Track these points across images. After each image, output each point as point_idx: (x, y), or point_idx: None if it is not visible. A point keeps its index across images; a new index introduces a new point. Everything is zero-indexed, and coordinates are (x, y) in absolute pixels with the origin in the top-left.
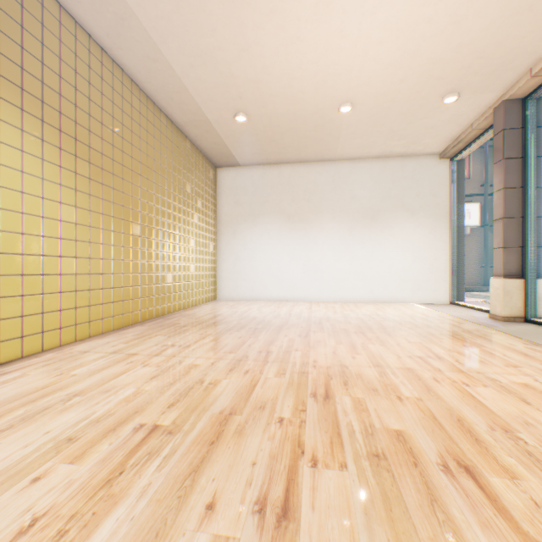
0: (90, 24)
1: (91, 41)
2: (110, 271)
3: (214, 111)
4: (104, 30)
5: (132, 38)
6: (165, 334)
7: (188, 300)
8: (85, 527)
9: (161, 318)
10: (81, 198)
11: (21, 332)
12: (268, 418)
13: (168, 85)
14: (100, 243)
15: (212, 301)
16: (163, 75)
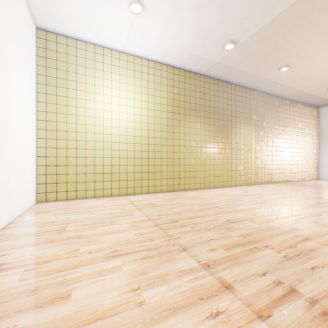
0: (263, 90)
1: (262, 94)
2: (268, 164)
3: (314, 91)
4: (267, 90)
5: (277, 88)
6: (289, 186)
7: (298, 177)
8: (284, 198)
9: (285, 183)
10: (260, 142)
11: (249, 179)
12: (325, 199)
13: (290, 92)
14: (265, 155)
15: (314, 180)
16: (288, 91)
